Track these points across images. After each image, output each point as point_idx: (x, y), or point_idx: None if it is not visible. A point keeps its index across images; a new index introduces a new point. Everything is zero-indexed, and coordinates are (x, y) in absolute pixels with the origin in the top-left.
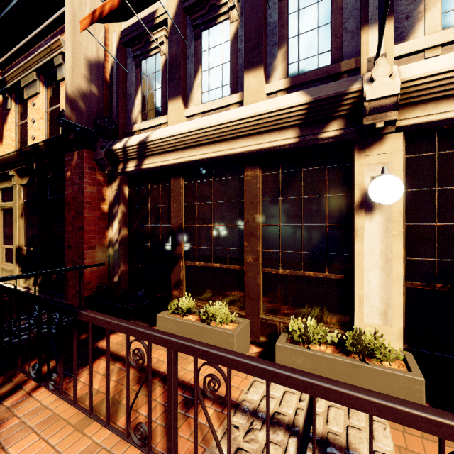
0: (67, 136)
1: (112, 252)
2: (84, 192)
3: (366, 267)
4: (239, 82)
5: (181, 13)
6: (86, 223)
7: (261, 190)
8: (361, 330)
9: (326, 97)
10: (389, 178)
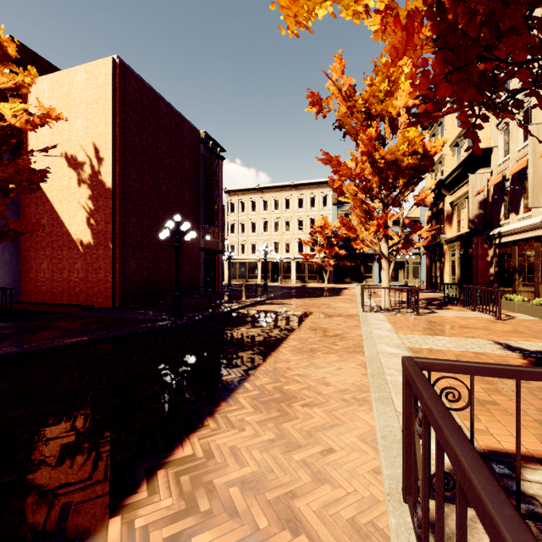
0: (471, 232)
1: (492, 279)
2: (478, 254)
3: None
4: None
5: (513, 177)
6: (479, 266)
7: (540, 251)
8: None
9: None
10: None
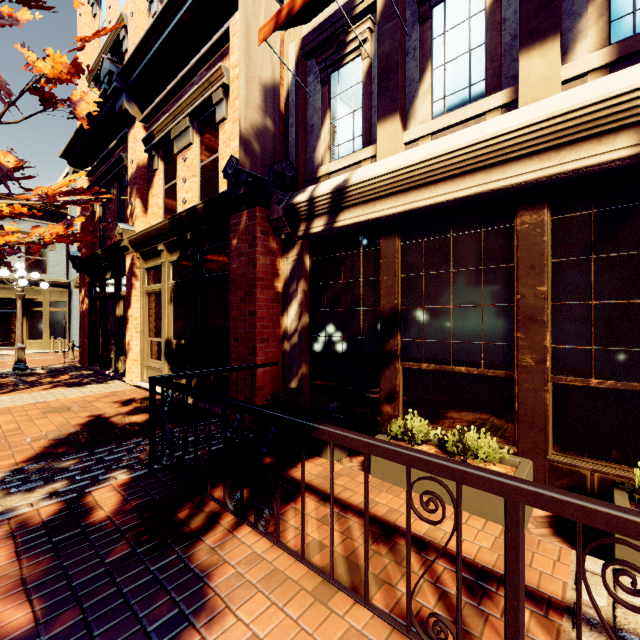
0: (235, 191)
1: (287, 348)
2: (256, 265)
3: None
4: (503, 73)
5: None
6: (259, 306)
7: (550, 245)
8: None
9: None
10: None
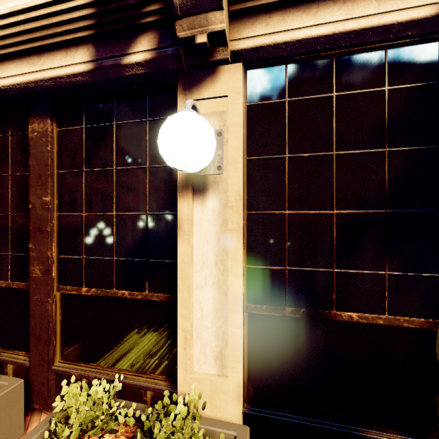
0: None
1: None
2: None
3: (197, 282)
4: None
5: None
6: None
7: (56, 156)
8: (175, 397)
9: None
10: (182, 114)
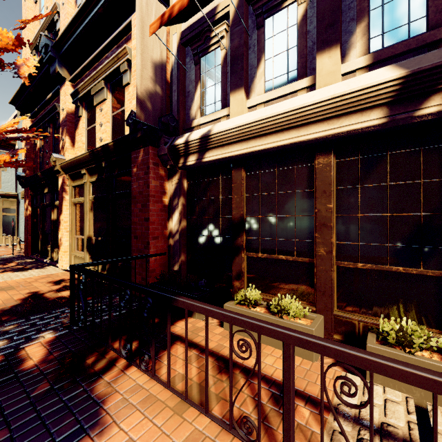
0: (134, 135)
1: (172, 243)
2: (149, 186)
3: None
4: (308, 66)
5: (243, 4)
6: (151, 215)
7: (335, 178)
8: None
9: (429, 67)
10: None
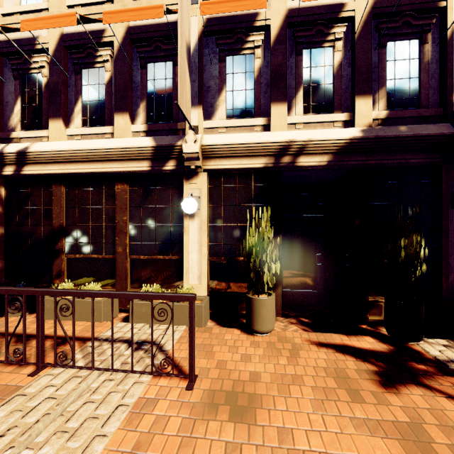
0: None
1: None
2: None
3: (191, 250)
4: (113, 118)
5: (62, 50)
6: None
7: (128, 200)
8: (184, 287)
9: (164, 145)
10: (189, 199)
